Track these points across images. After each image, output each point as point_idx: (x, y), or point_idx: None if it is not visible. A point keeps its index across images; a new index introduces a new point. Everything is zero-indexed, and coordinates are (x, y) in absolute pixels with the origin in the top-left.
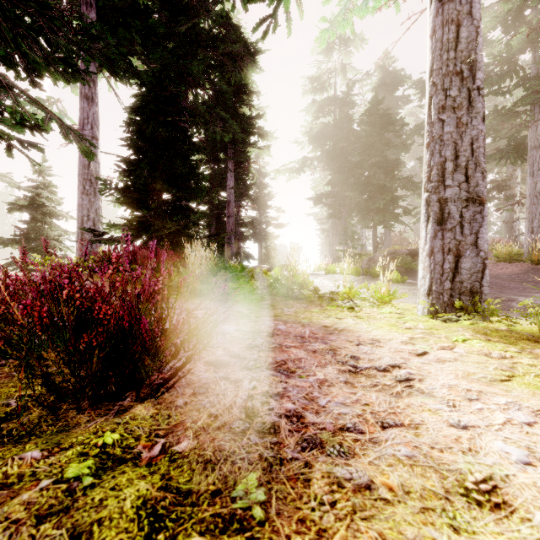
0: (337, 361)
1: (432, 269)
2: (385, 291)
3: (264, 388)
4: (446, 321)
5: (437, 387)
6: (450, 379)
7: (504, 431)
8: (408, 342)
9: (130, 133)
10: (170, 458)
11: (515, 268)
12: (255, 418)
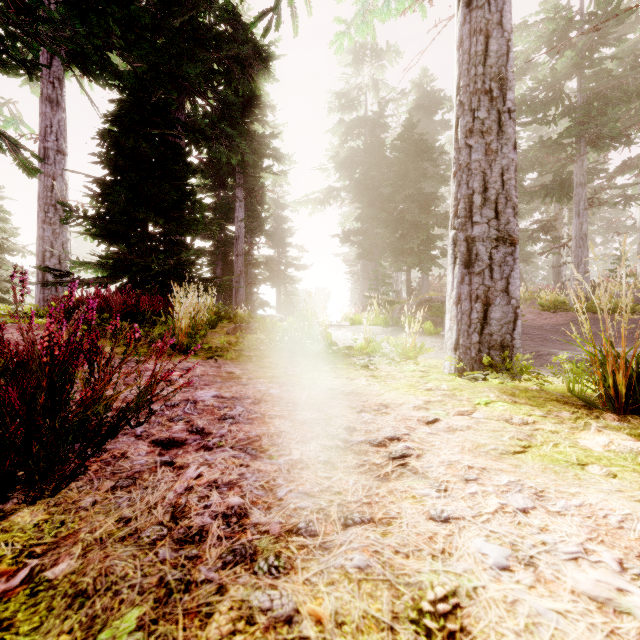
0: (327, 434)
1: (459, 319)
2: (411, 345)
3: (213, 476)
4: (471, 380)
5: (434, 465)
6: (453, 454)
7: (492, 523)
8: (422, 408)
9: (106, 148)
10: (31, 590)
11: (560, 318)
12: (182, 520)
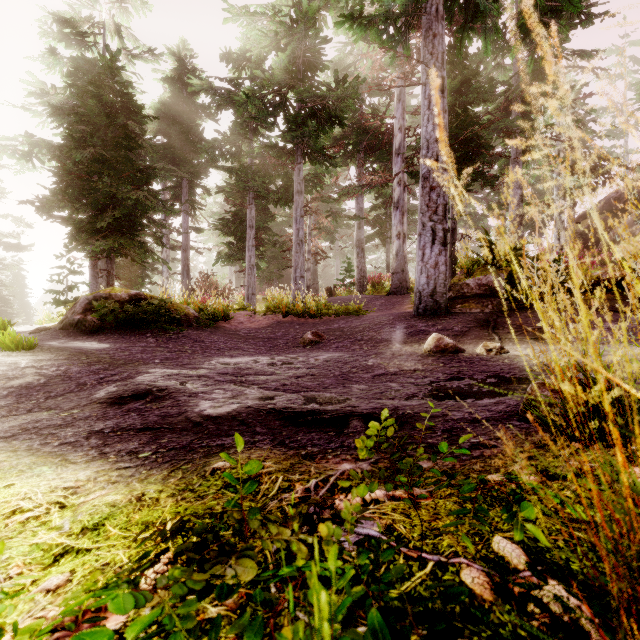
0: None
1: None
2: None
3: None
4: None
5: None
6: None
7: None
8: None
9: None
10: None
11: (265, 321)
12: None
